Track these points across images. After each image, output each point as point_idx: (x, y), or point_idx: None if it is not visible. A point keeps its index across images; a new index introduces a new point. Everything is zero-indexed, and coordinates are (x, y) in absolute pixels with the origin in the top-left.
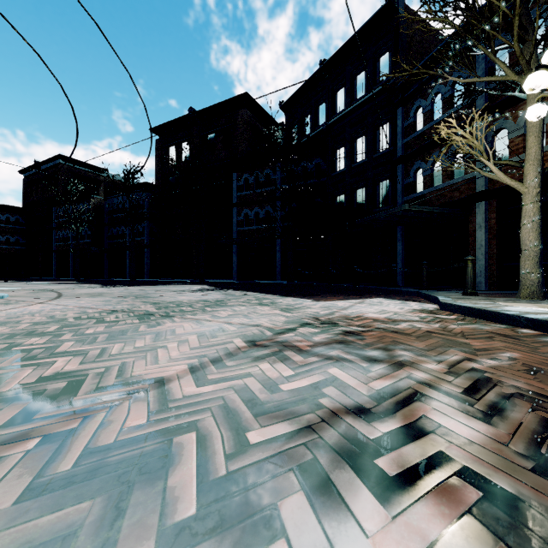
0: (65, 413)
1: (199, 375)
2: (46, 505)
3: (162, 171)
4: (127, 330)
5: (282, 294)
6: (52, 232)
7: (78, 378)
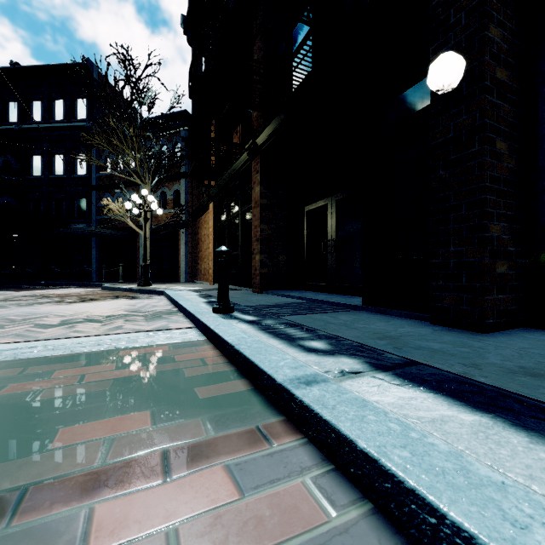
0: None
1: None
2: None
3: None
4: None
5: None
6: None
7: None
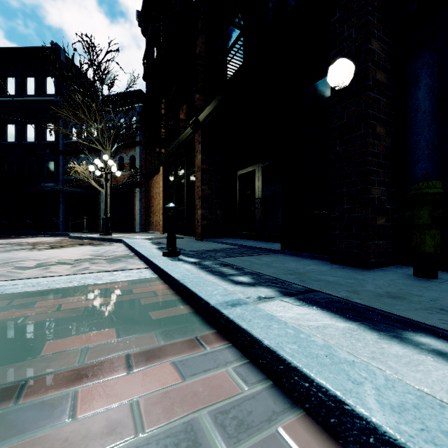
0: None
1: None
2: None
3: None
4: None
5: None
6: None
7: None
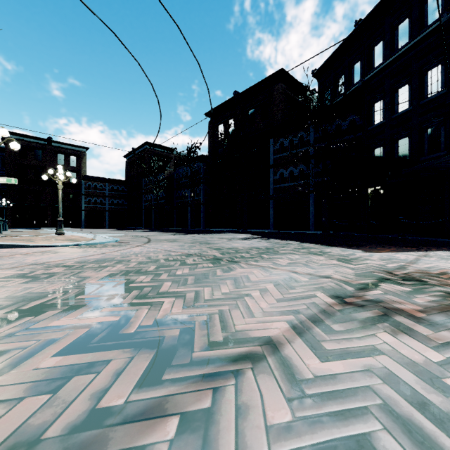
0: (190, 376)
1: (309, 340)
2: None
3: (213, 145)
4: (207, 273)
5: (323, 243)
6: (142, 196)
7: (186, 325)
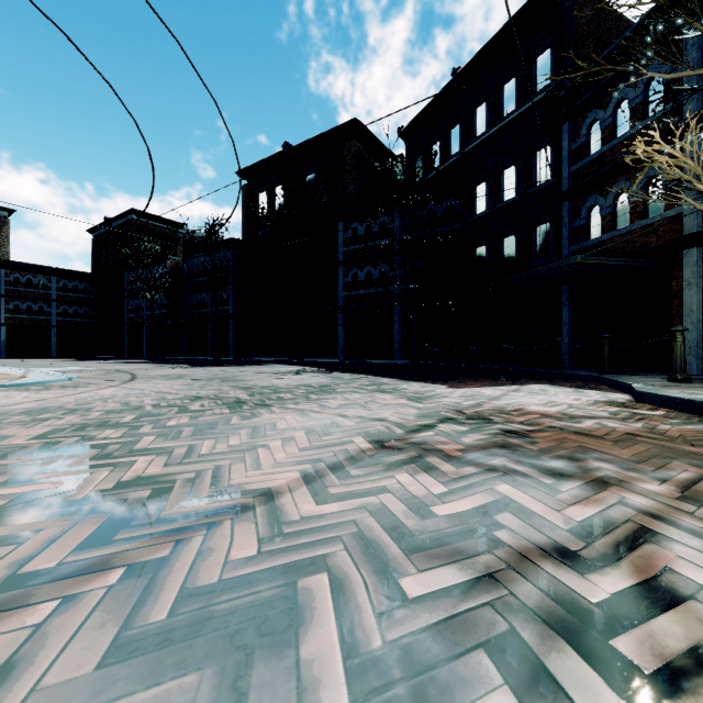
0: (152, 533)
1: (316, 487)
2: (138, 674)
3: (250, 224)
4: (216, 422)
5: (404, 377)
6: (124, 301)
7: (164, 484)
